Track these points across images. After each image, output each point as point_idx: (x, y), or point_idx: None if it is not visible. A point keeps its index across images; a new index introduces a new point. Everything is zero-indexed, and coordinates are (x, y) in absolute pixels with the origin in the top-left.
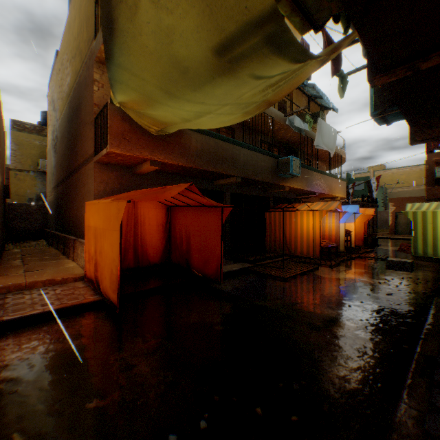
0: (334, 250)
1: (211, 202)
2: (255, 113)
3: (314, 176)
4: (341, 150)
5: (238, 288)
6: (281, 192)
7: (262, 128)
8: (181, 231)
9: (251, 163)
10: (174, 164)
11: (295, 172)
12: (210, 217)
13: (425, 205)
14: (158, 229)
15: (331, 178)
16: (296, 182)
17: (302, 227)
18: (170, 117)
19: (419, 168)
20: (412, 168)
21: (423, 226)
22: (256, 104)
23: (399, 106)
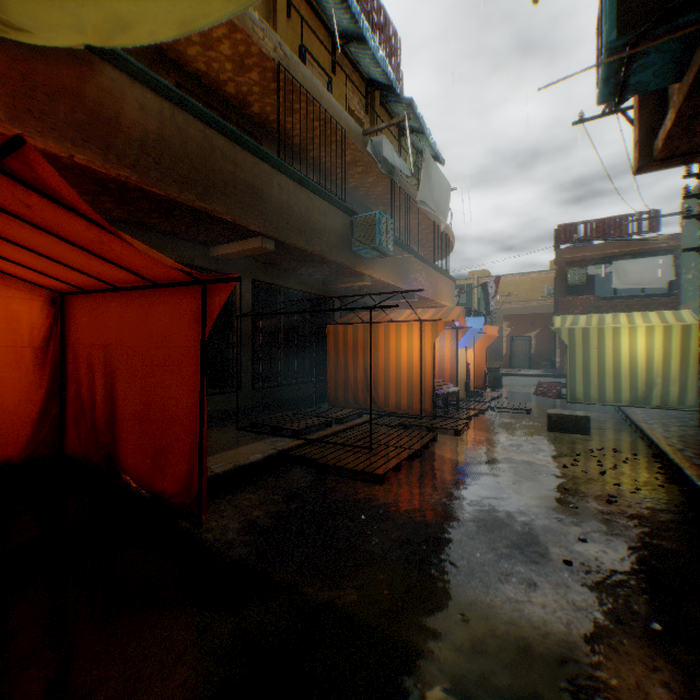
0: (449, 398)
1: (152, 256)
2: None
3: (412, 264)
4: (449, 229)
5: (259, 525)
6: (355, 291)
7: (321, 154)
8: (94, 363)
9: (298, 213)
10: (60, 158)
11: (386, 245)
12: (171, 318)
13: (582, 318)
14: (17, 360)
15: (435, 272)
16: (384, 270)
17: (400, 356)
18: None
19: (531, 276)
20: (523, 276)
21: (585, 352)
22: None
23: None
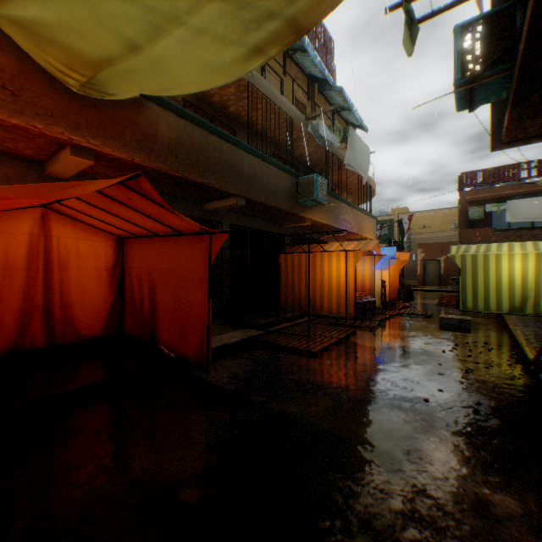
0: (368, 306)
1: (187, 221)
2: (270, 52)
3: (342, 208)
4: (371, 180)
5: (240, 376)
6: (300, 229)
7: (276, 134)
8: (141, 279)
9: (261, 179)
10: (126, 160)
11: (321, 197)
12: (190, 253)
13: (473, 247)
14: (99, 277)
15: (360, 213)
16: (321, 214)
17: (331, 275)
18: (91, 31)
19: (443, 212)
20: (436, 212)
21: (474, 273)
22: (272, 27)
23: (525, 46)
